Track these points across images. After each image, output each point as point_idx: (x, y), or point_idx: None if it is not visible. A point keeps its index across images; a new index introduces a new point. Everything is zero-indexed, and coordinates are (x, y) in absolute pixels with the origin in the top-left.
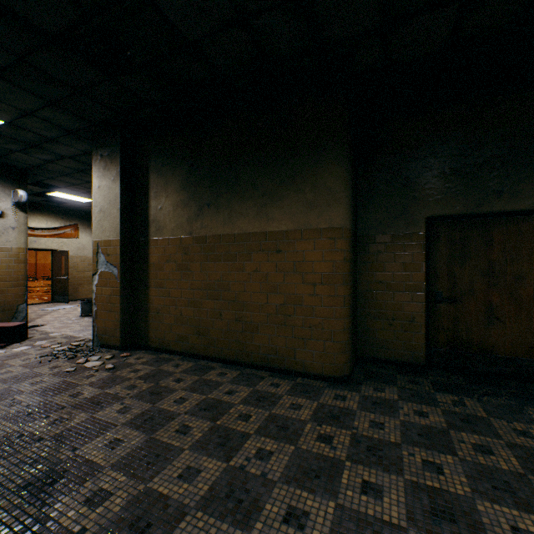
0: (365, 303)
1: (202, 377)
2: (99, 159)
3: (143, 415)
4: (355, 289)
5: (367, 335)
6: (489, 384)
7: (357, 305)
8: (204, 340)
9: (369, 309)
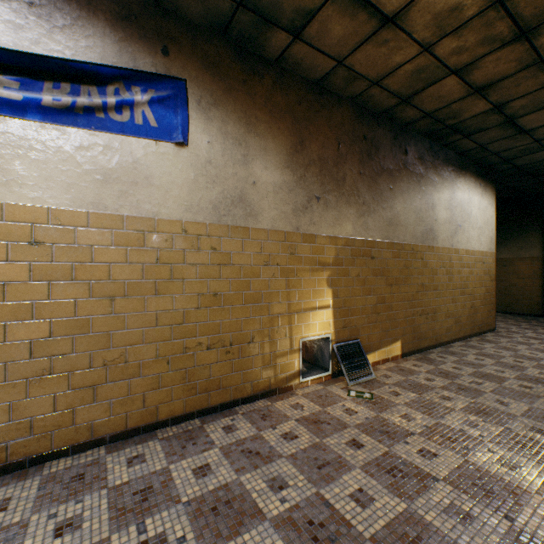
0: None
1: None
2: None
3: None
4: None
5: None
6: None
7: None
8: None
9: None
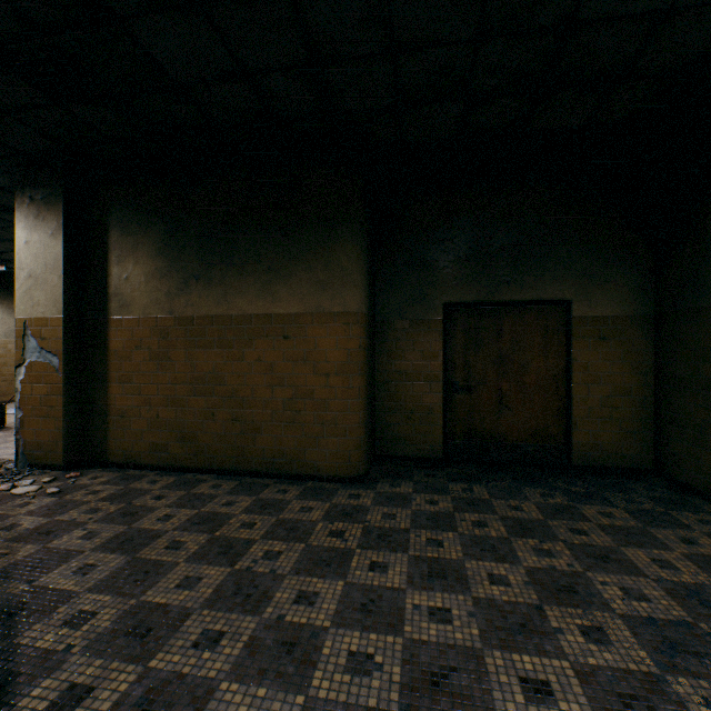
0: (384, 395)
1: (190, 491)
2: (28, 203)
3: (118, 537)
4: (373, 380)
5: (386, 431)
6: (498, 471)
7: (375, 398)
8: (191, 448)
9: (388, 402)
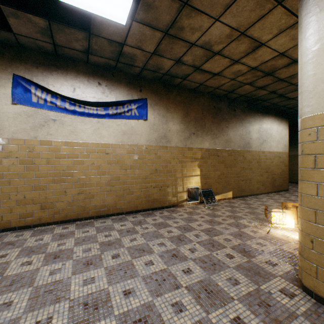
0: None
1: None
2: None
3: None
4: None
5: None
6: None
7: None
8: None
9: None
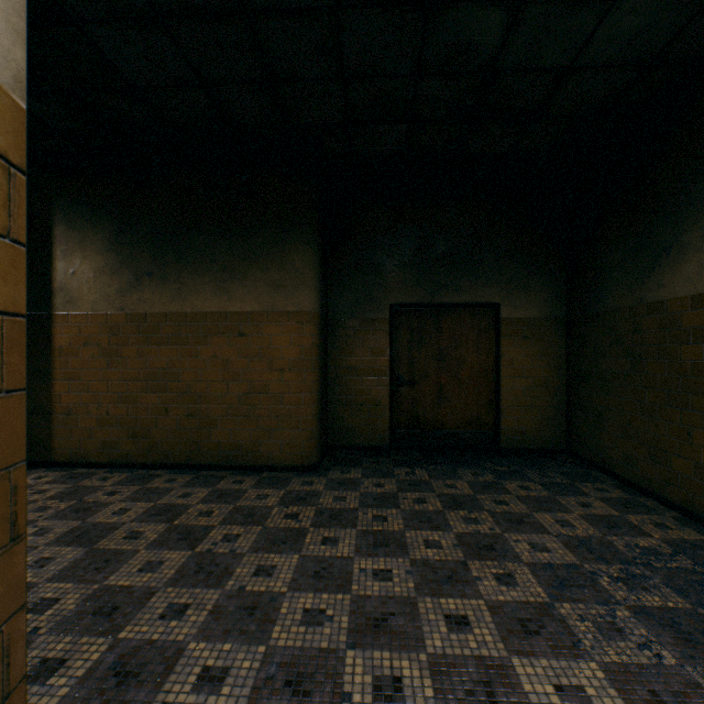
0: (336, 389)
1: (145, 486)
2: None
3: (72, 532)
4: (326, 375)
5: (337, 423)
6: (438, 456)
7: (328, 392)
8: (144, 444)
9: (339, 396)
